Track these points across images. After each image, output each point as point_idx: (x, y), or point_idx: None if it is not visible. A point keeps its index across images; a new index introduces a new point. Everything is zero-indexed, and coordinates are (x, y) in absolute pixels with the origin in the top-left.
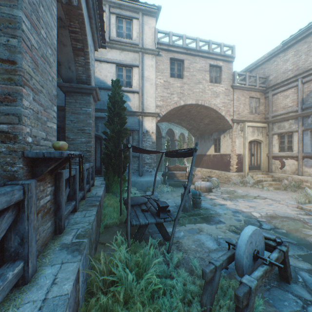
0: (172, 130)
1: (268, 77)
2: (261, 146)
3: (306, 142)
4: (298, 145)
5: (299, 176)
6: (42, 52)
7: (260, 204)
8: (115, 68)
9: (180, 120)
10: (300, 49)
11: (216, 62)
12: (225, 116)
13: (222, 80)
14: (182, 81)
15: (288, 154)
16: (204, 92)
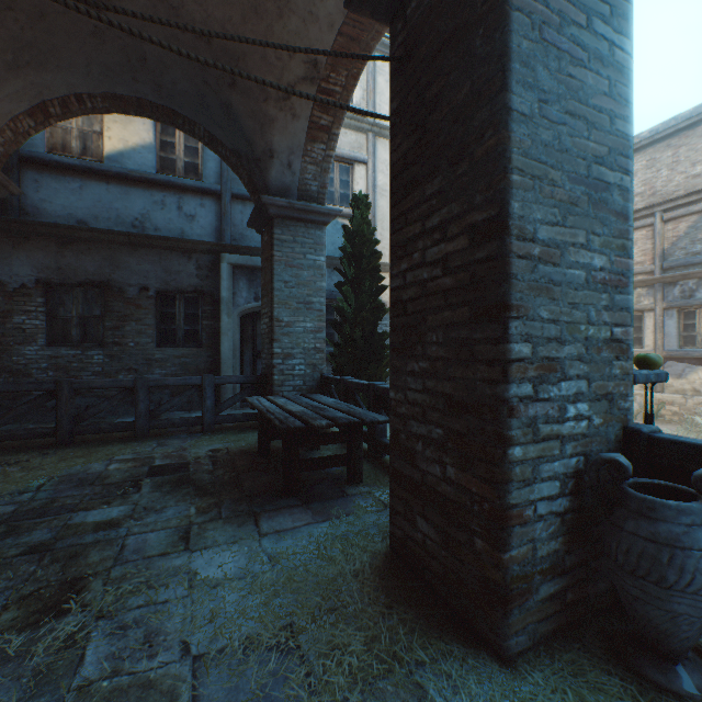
0: None
1: None
2: None
3: (671, 330)
4: (654, 336)
5: (657, 393)
6: None
7: None
8: None
9: None
10: (658, 157)
11: None
12: None
13: None
14: None
15: (636, 353)
16: None
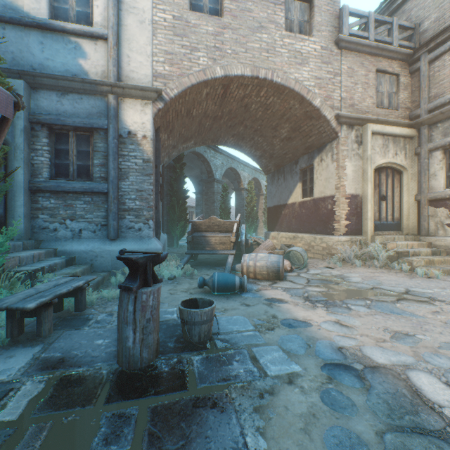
0: (236, 172)
1: (418, 25)
2: (401, 180)
3: None
4: None
5: None
6: None
7: (427, 325)
8: None
9: (237, 138)
10: None
11: None
12: (323, 108)
13: (315, 28)
14: (219, 22)
15: None
16: (274, 51)
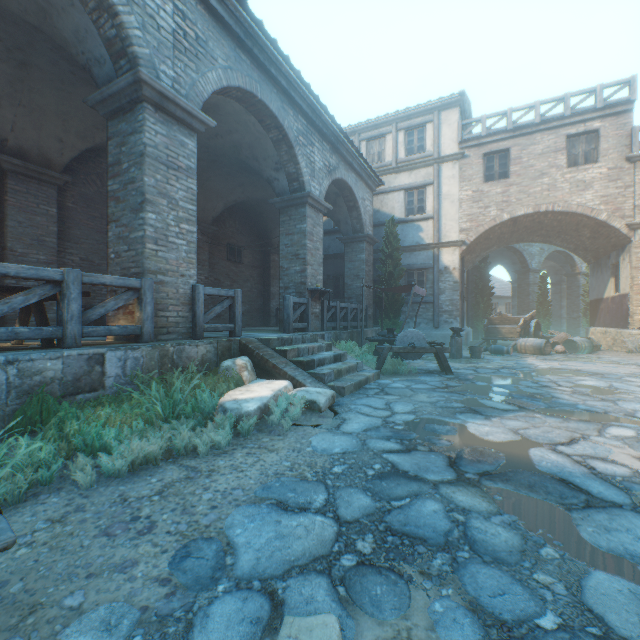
0: (565, 254)
1: None
2: None
3: None
4: None
5: None
6: (315, 247)
7: (590, 366)
8: (403, 195)
9: (542, 237)
10: None
11: (582, 126)
12: (610, 220)
13: (600, 155)
14: (505, 183)
15: None
16: (554, 188)
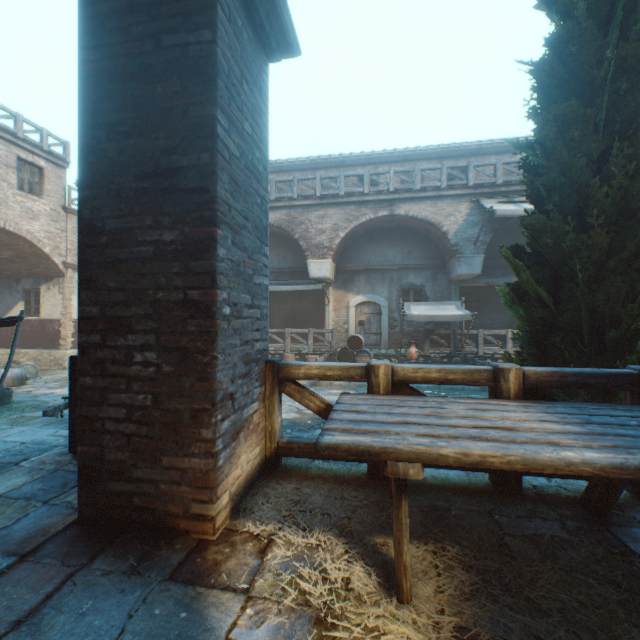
0: None
1: None
2: None
3: None
4: None
5: None
6: None
7: None
8: None
9: None
10: None
11: (33, 157)
12: (53, 255)
13: (46, 193)
14: None
15: None
16: (8, 204)
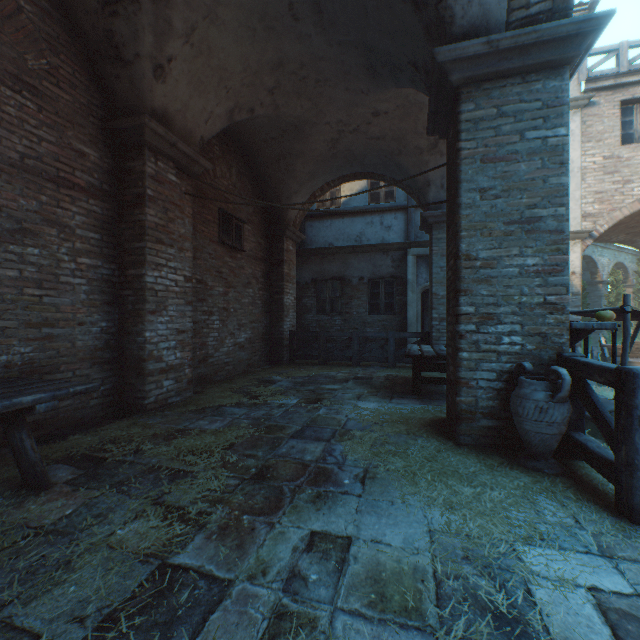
0: (589, 260)
1: None
2: None
3: None
4: None
5: None
6: None
7: None
8: None
9: (632, 235)
10: None
11: None
12: None
13: None
14: None
15: None
16: None
